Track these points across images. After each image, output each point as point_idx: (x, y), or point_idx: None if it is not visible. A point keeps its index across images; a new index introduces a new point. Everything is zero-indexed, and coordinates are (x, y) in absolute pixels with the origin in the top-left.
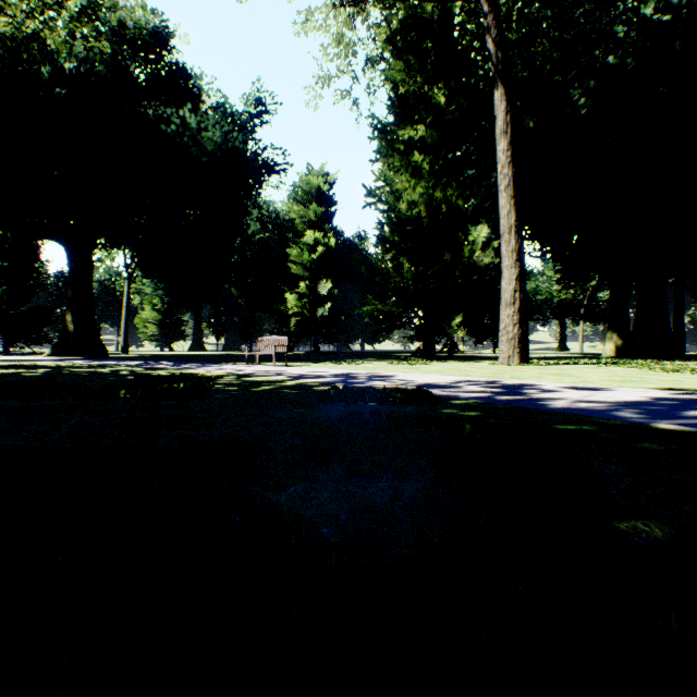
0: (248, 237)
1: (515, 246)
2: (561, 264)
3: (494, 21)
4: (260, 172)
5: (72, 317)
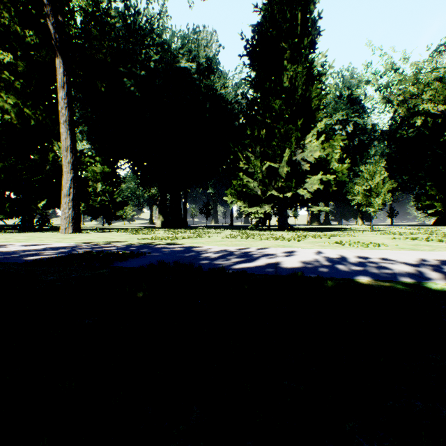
0: None
1: (71, 160)
2: (137, 175)
3: (53, 13)
4: None
5: None
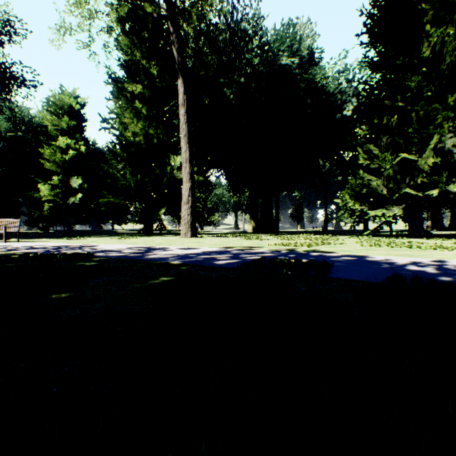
0: None
1: (189, 170)
2: (229, 181)
3: (177, 39)
4: (9, 82)
5: None
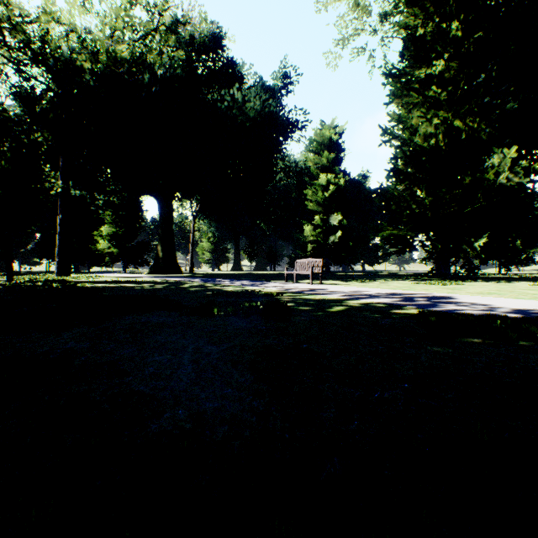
0: (277, 183)
1: None
2: None
3: None
4: (286, 131)
5: (161, 247)
